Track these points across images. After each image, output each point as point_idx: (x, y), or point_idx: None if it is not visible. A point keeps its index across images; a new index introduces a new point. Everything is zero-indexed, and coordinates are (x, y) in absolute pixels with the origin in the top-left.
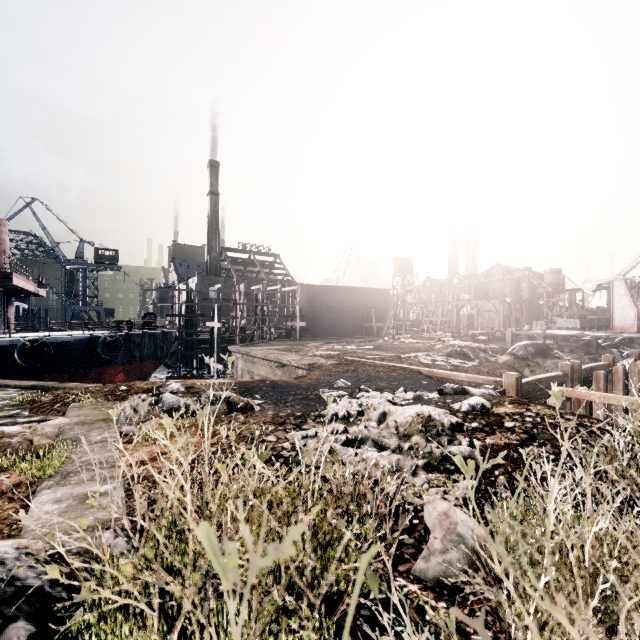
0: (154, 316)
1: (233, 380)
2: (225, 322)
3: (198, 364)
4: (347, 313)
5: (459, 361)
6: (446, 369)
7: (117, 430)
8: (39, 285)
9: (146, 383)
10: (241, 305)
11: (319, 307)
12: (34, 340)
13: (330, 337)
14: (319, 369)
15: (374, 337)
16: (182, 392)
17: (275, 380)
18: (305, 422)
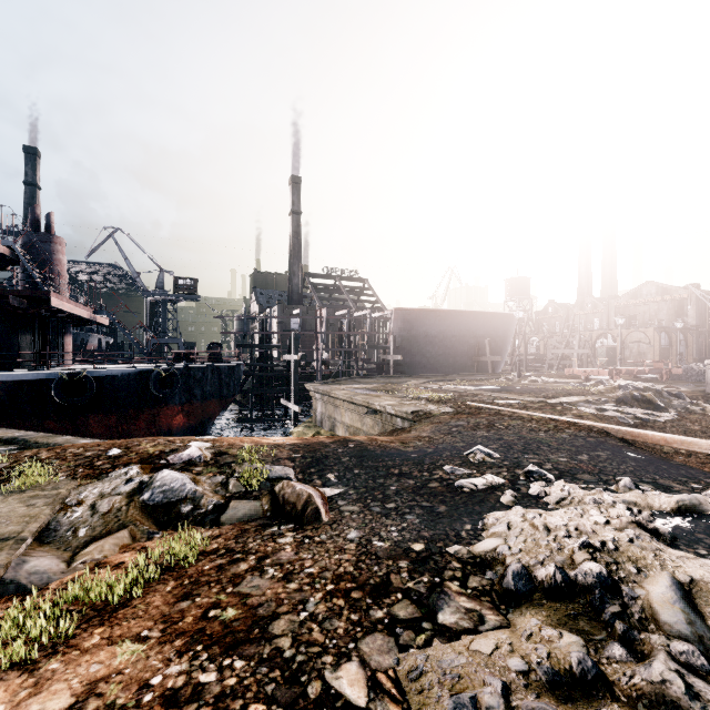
0: (219, 346)
1: (297, 439)
2: (305, 355)
3: (274, 404)
4: (453, 344)
5: (643, 411)
6: (626, 424)
7: (6, 574)
8: (95, 311)
9: (157, 442)
10: (323, 334)
11: (418, 336)
12: (73, 373)
13: (432, 374)
14: (428, 420)
15: (489, 374)
16: (204, 463)
17: (363, 441)
18: (441, 589)
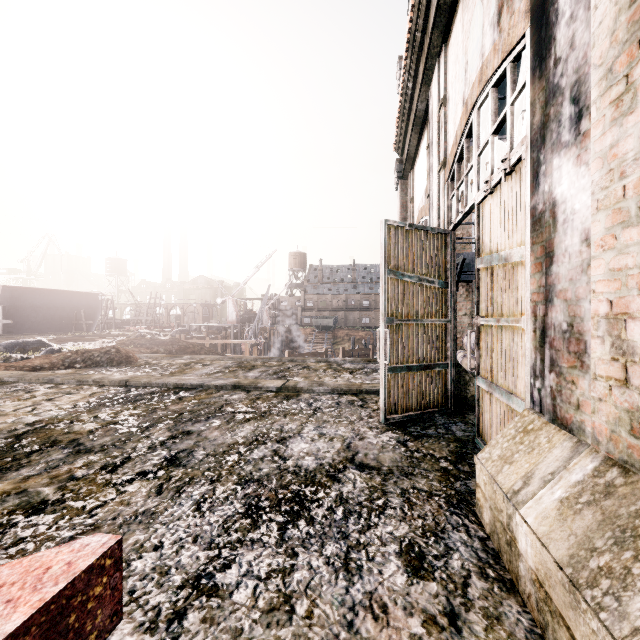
0: None
1: None
2: None
3: None
4: (56, 312)
5: None
6: None
7: None
8: None
9: None
10: None
11: (24, 306)
12: None
13: (38, 333)
14: None
15: (84, 332)
16: None
17: None
18: None
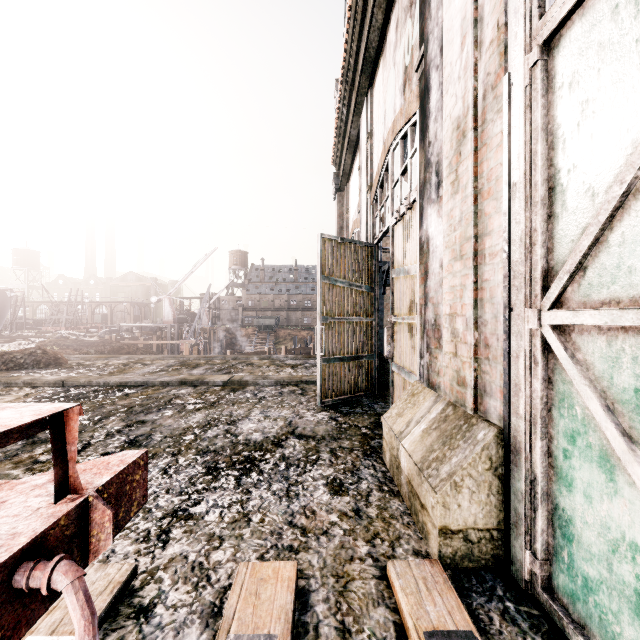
0: None
1: None
2: None
3: None
4: None
5: None
6: None
7: None
8: None
9: None
10: None
11: None
12: None
13: None
14: None
15: None
16: None
17: None
18: None
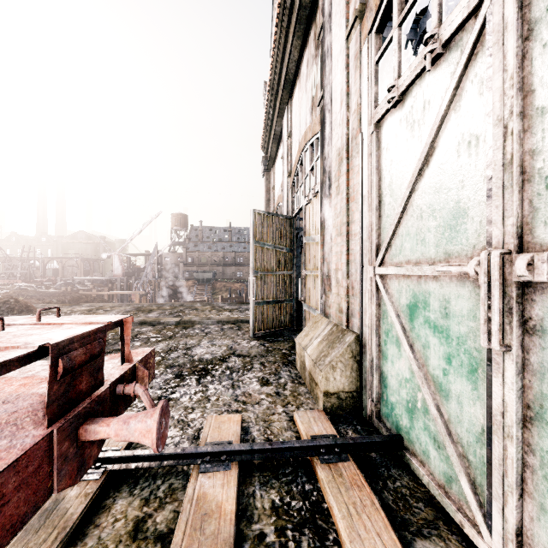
0: None
1: None
2: None
3: None
4: None
5: None
6: None
7: None
8: None
9: None
10: None
11: None
12: None
13: None
14: None
15: None
16: None
17: None
18: None
